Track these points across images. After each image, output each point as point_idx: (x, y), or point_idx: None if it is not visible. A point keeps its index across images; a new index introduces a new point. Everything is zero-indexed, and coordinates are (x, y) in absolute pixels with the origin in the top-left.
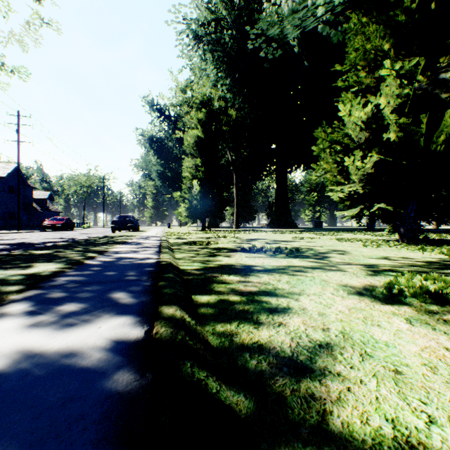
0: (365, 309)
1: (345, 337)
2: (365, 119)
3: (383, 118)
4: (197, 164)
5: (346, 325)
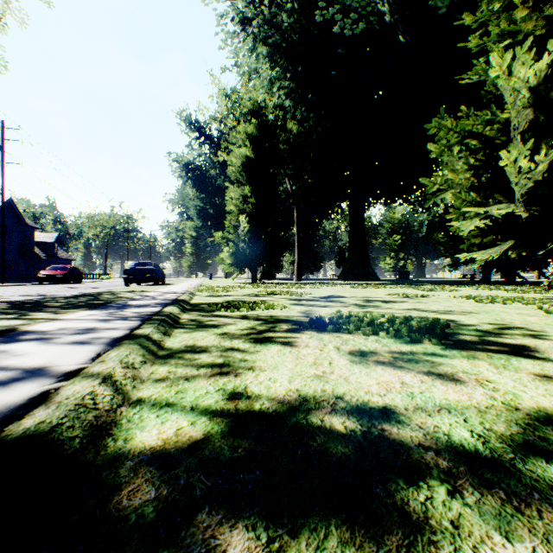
0: None
1: None
2: (535, 84)
3: None
4: (246, 195)
5: None
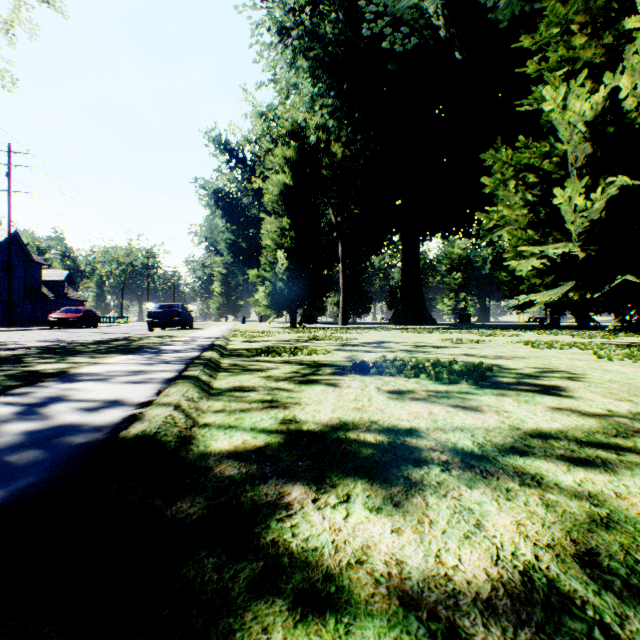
0: None
1: None
2: (591, 117)
3: (625, 116)
4: (284, 227)
5: None
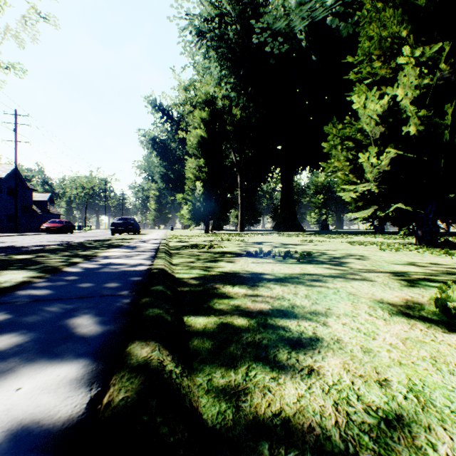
0: (425, 342)
1: (421, 400)
2: (381, 112)
3: (400, 111)
4: (201, 165)
5: (411, 373)
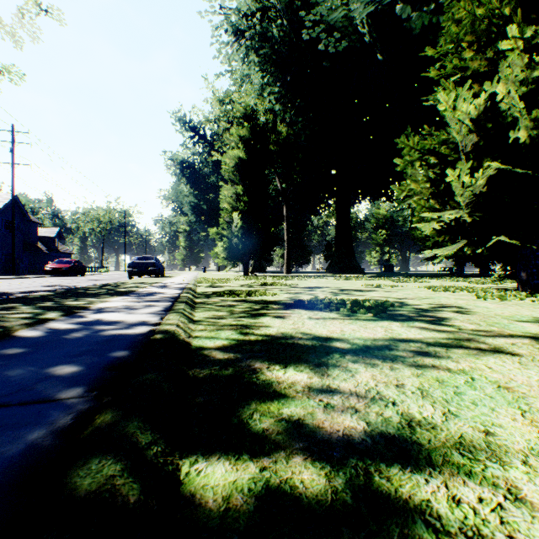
0: None
1: None
2: (476, 115)
3: (501, 114)
4: (239, 193)
5: None
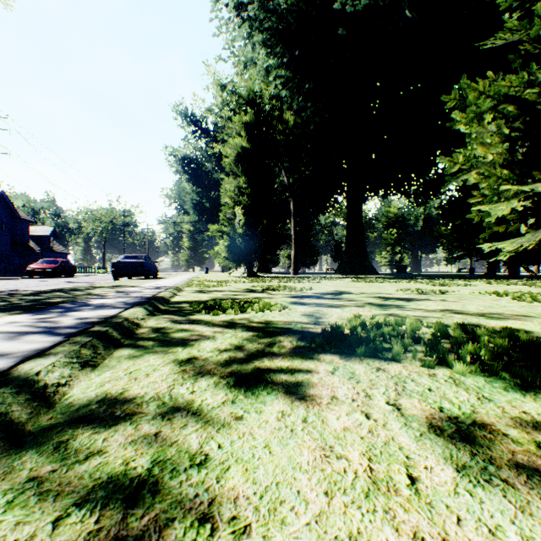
0: None
1: None
2: None
3: None
4: (241, 186)
5: None
